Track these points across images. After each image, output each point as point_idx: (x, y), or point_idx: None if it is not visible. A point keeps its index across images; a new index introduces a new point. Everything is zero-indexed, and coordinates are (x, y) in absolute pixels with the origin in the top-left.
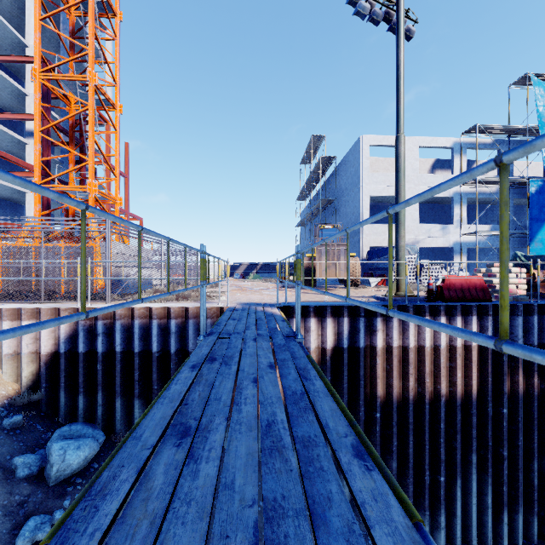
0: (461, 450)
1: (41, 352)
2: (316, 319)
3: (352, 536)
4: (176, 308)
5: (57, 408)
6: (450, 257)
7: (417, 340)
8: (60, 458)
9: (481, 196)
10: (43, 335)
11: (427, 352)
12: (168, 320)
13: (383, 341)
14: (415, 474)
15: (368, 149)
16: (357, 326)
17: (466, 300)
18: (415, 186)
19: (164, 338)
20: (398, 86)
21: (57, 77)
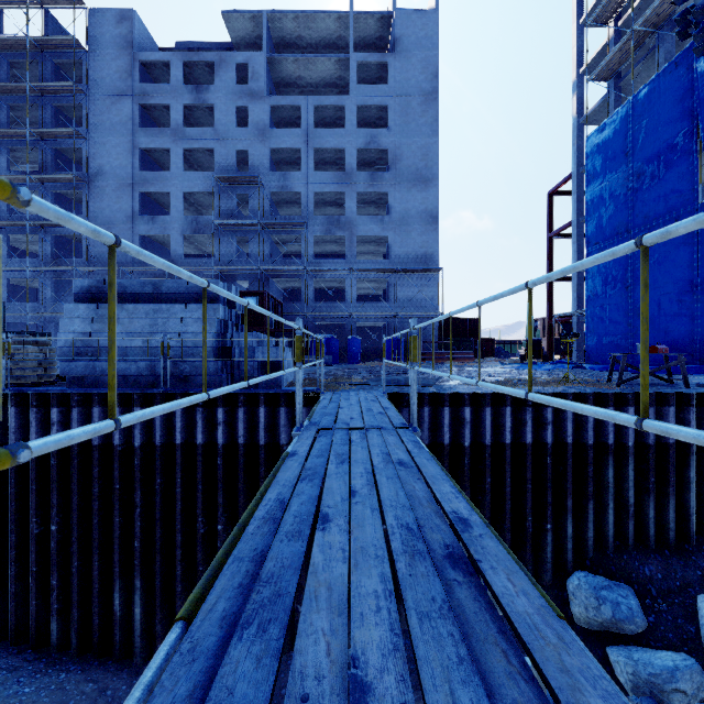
0: None
1: None
2: None
3: (319, 441)
4: None
5: None
6: None
7: None
8: None
9: None
10: None
11: None
12: None
13: None
14: None
15: None
16: None
17: None
18: None
19: None
20: None
21: None
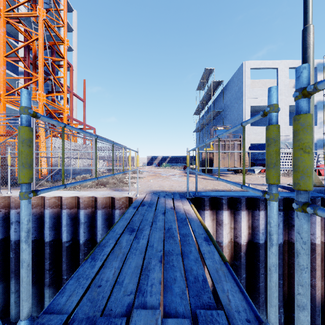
0: None
1: None
2: (229, 212)
3: None
4: (85, 198)
5: None
6: None
7: None
8: None
9: None
10: None
11: None
12: (77, 210)
13: None
14: None
15: (249, 71)
16: None
17: None
18: (286, 98)
19: (75, 227)
20: None
21: (16, 15)
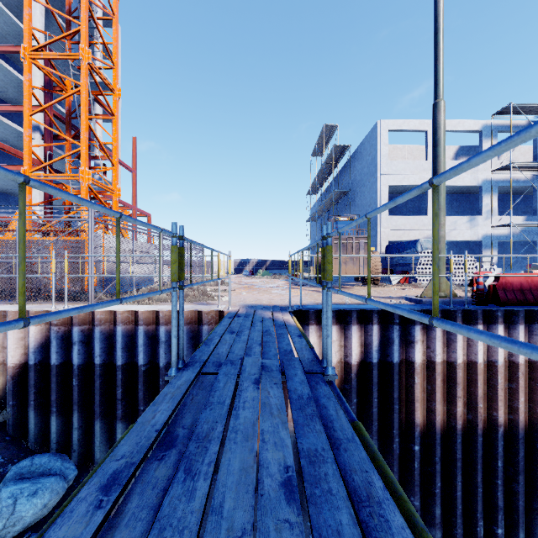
0: (523, 494)
1: (7, 364)
2: (338, 327)
3: None
4: (166, 312)
5: (27, 430)
6: (475, 252)
7: (466, 353)
8: (8, 510)
9: (514, 184)
10: (9, 344)
11: (480, 369)
12: (156, 326)
13: (423, 355)
14: (463, 523)
15: (386, 135)
16: (389, 336)
17: (528, 303)
18: None
19: (153, 348)
20: (437, 41)
21: (48, 56)
